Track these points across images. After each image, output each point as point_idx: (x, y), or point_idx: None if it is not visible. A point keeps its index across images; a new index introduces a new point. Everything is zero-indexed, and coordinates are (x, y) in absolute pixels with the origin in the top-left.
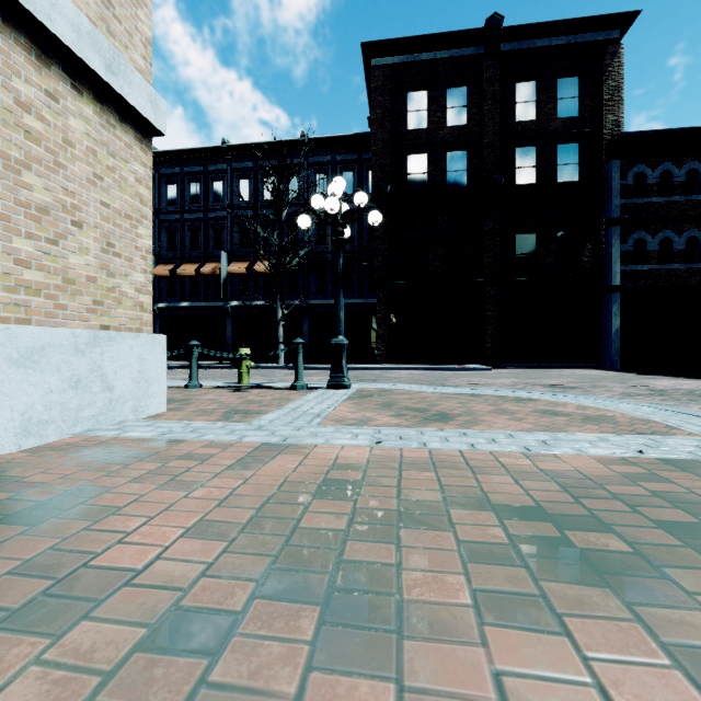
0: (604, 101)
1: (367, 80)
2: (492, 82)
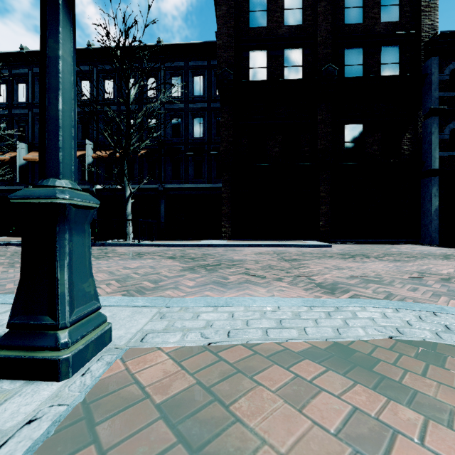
0: (422, 7)
1: None
2: None
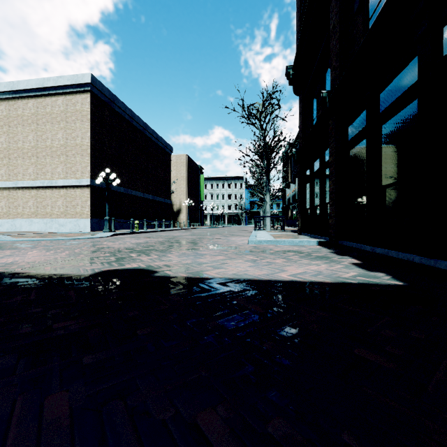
0: None
1: None
2: None
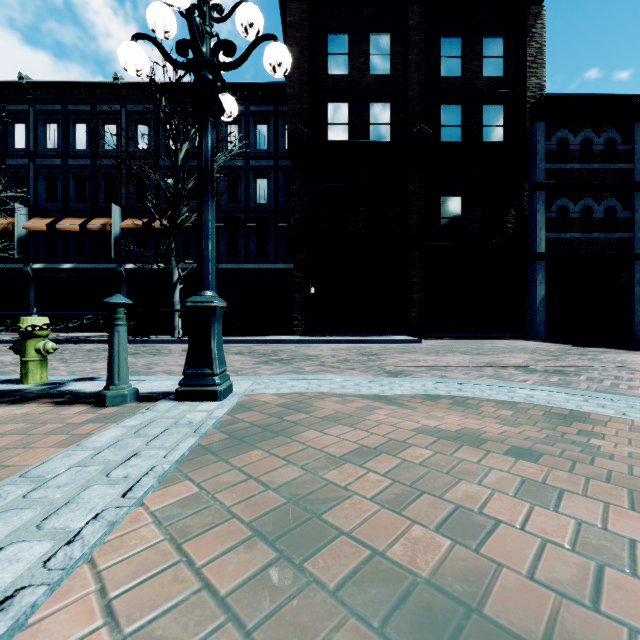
0: (527, 62)
1: (283, 19)
2: (418, 30)
